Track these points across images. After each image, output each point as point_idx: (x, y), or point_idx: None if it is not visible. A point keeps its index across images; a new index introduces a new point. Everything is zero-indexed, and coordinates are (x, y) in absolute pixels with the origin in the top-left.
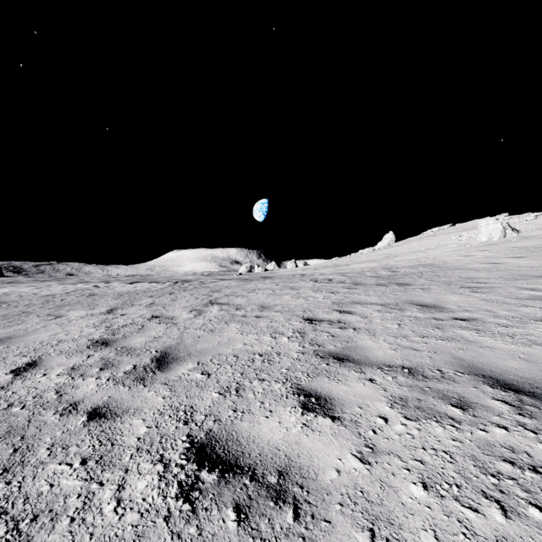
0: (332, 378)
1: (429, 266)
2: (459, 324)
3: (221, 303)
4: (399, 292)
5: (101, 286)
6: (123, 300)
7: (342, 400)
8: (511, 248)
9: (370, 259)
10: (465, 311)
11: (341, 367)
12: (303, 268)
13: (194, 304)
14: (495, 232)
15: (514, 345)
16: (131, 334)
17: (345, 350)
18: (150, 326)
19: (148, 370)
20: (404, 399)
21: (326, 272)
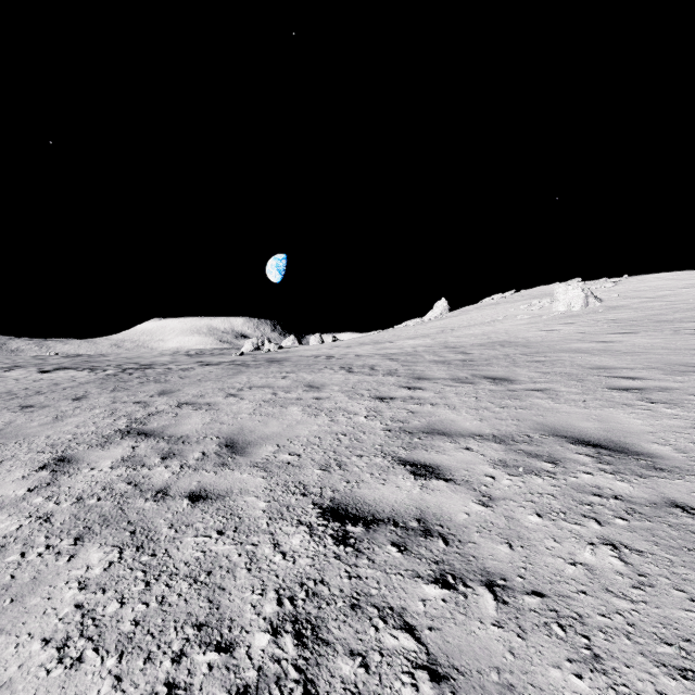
0: None
1: (510, 345)
2: None
3: (146, 432)
4: (507, 400)
5: None
6: None
7: None
8: (603, 321)
9: (420, 334)
10: None
11: None
12: (331, 344)
13: (83, 435)
14: (576, 300)
15: None
16: None
17: None
18: None
19: None
20: None
21: (363, 352)
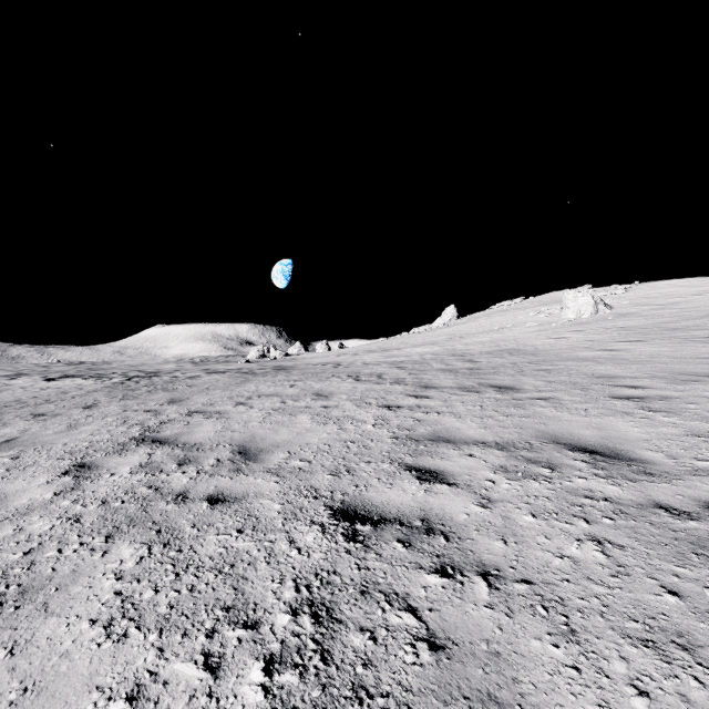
0: None
1: (518, 353)
2: None
3: (160, 440)
4: (511, 408)
5: None
6: None
7: None
8: (612, 328)
9: (429, 341)
10: (702, 473)
11: None
12: (338, 352)
13: (99, 443)
14: (586, 307)
15: None
16: None
17: None
18: None
19: None
20: None
21: (371, 360)
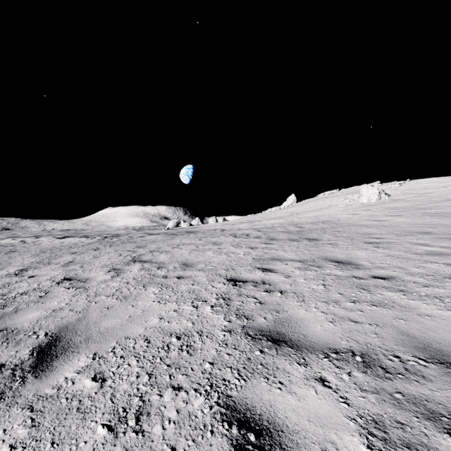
0: (271, 378)
1: (328, 222)
2: (381, 284)
3: (143, 261)
4: (311, 247)
5: (27, 241)
6: (41, 257)
7: (295, 434)
8: (387, 208)
9: (278, 216)
10: (379, 268)
11: (279, 355)
12: (223, 223)
13: (115, 262)
14: (373, 195)
15: (450, 311)
16: (26, 306)
17: (278, 324)
18: (55, 293)
19: (17, 375)
20: (380, 423)
21: (242, 227)
